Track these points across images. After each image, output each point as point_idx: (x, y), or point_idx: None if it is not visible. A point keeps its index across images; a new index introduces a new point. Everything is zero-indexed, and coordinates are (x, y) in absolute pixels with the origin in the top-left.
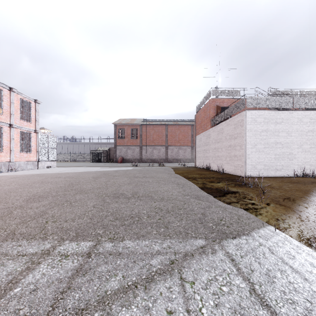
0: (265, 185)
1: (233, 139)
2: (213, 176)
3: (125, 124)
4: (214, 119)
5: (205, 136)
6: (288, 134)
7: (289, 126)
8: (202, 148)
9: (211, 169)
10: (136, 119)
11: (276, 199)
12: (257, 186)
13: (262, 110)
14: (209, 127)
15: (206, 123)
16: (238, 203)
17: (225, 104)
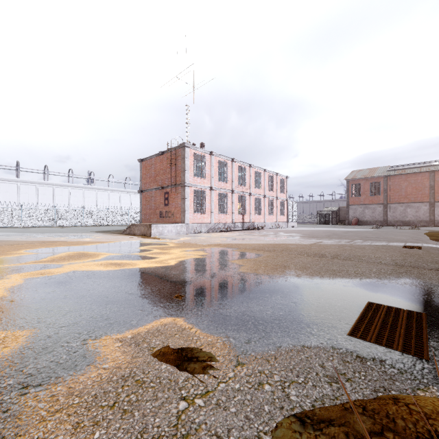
0: None
1: None
2: None
3: (361, 178)
4: None
5: None
6: None
7: None
8: None
9: None
10: (377, 168)
11: None
12: None
13: None
14: None
15: None
16: None
17: None
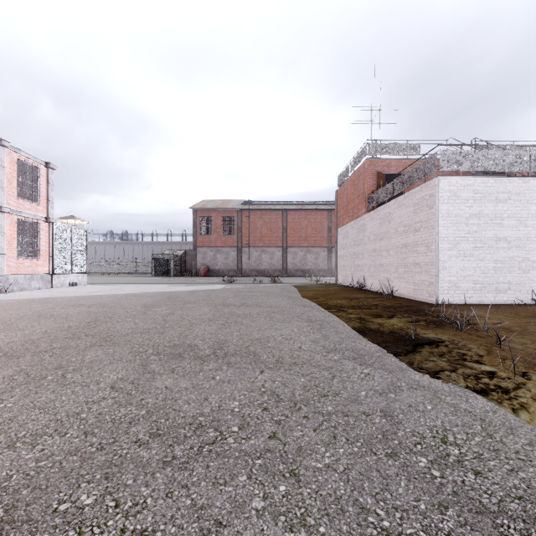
0: (496, 326)
1: (412, 233)
2: (375, 303)
3: (212, 208)
4: (372, 196)
5: (355, 228)
6: (520, 221)
7: (522, 206)
8: (350, 251)
9: (367, 289)
10: (232, 201)
11: (535, 361)
12: (475, 326)
13: (470, 176)
14: (363, 211)
15: (358, 205)
16: (456, 372)
17: (393, 169)
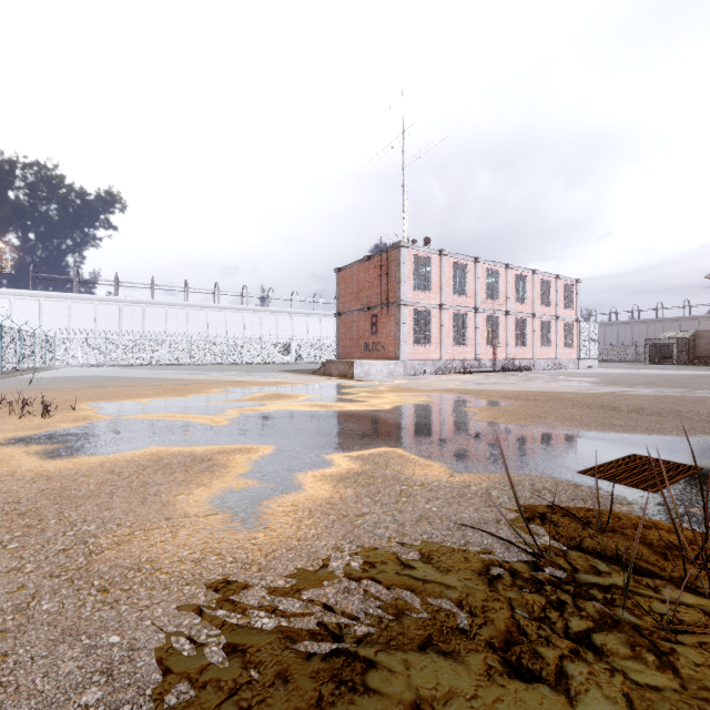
0: None
1: None
2: None
3: None
4: None
5: None
6: None
7: None
8: None
9: None
10: None
11: None
12: None
13: None
14: None
15: None
16: None
17: None
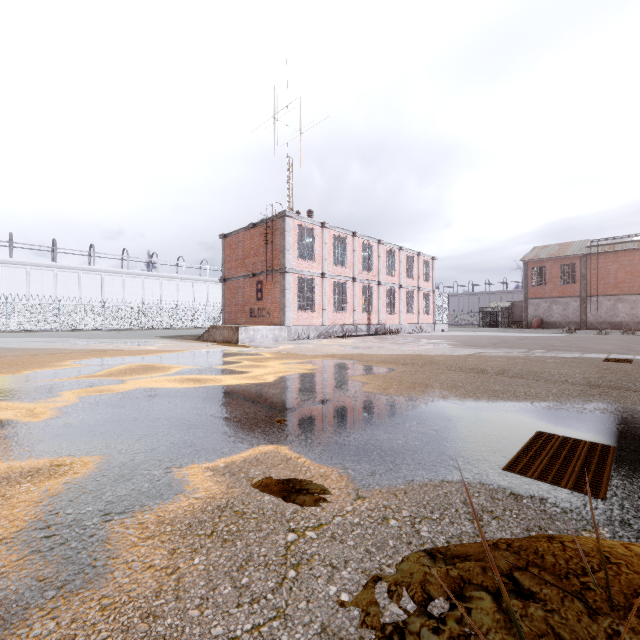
0: None
1: None
2: None
3: (546, 258)
4: None
5: None
6: None
7: None
8: None
9: None
10: (572, 244)
11: None
12: None
13: None
14: None
15: None
16: None
17: None
